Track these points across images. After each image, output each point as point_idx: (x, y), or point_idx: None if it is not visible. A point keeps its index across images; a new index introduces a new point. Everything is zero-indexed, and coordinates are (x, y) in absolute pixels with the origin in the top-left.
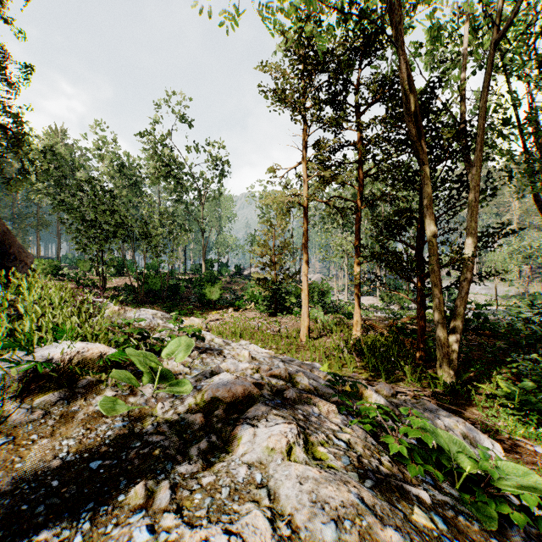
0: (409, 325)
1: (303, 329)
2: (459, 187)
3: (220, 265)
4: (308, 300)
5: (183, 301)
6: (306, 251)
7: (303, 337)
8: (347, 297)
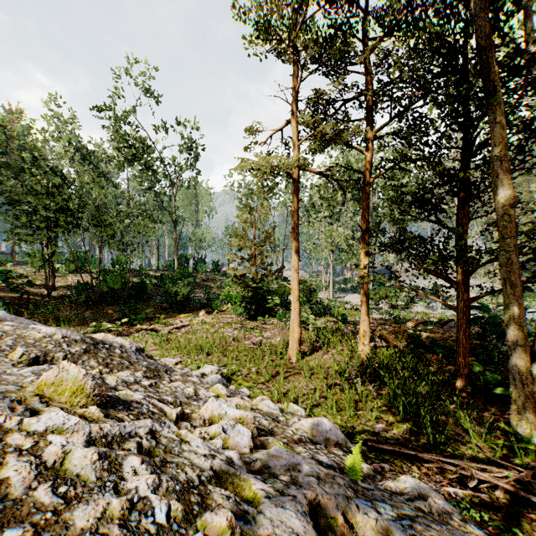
0: (418, 332)
1: (292, 342)
2: (533, 136)
3: (197, 261)
4: (299, 303)
5: (149, 301)
6: (297, 239)
7: (293, 353)
8: (332, 295)
